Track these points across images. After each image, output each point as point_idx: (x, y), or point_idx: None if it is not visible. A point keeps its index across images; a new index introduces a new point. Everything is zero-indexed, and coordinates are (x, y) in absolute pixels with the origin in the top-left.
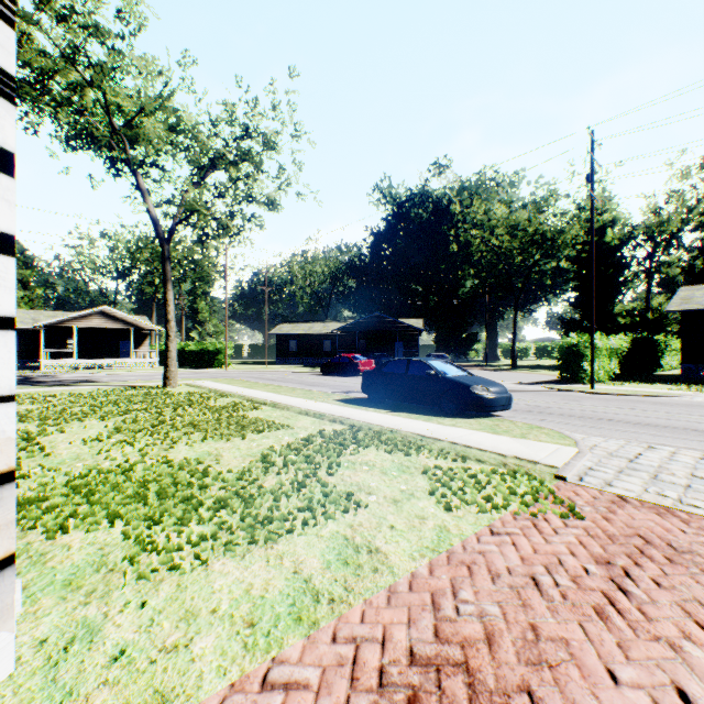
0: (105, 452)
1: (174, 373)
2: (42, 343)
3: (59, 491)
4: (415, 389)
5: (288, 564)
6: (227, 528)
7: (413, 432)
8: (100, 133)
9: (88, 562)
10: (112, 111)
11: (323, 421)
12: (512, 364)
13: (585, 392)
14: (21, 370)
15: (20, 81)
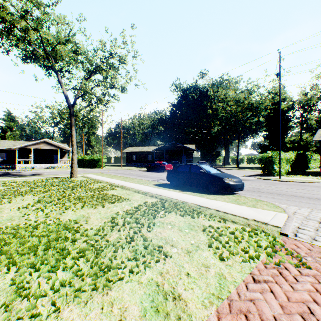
0: (26, 215)
1: (75, 170)
2: (16, 156)
3: None
4: (193, 179)
5: (116, 312)
6: (80, 276)
7: (194, 203)
8: (39, 54)
9: None
10: (45, 44)
11: (147, 196)
12: (237, 166)
13: (277, 180)
14: (7, 168)
15: None
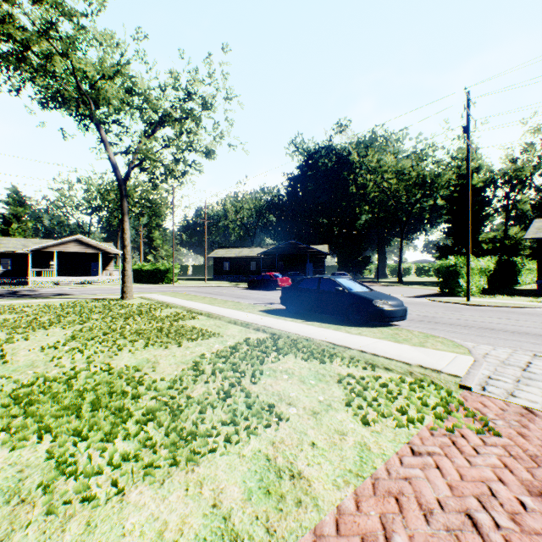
0: (57, 359)
1: (130, 288)
2: (29, 264)
3: (1, 401)
4: (325, 303)
5: (207, 494)
6: (150, 446)
7: (325, 341)
8: (69, 95)
9: (1, 490)
10: (80, 78)
11: (249, 330)
12: (398, 281)
13: (463, 303)
14: (13, 285)
15: (2, 51)
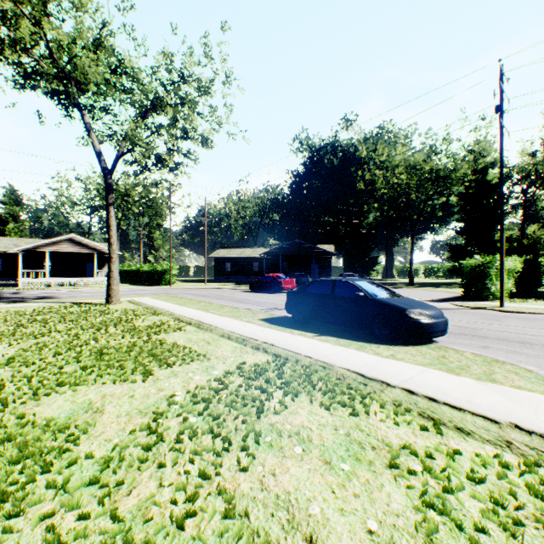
0: None
1: (116, 291)
2: (20, 265)
3: None
4: (342, 311)
5: None
6: None
7: (350, 369)
8: (45, 71)
9: None
10: (60, 55)
11: (245, 348)
12: (409, 282)
13: (497, 310)
14: (3, 287)
15: None
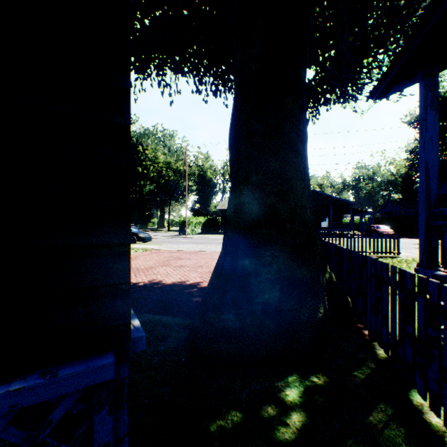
0: None
1: None
2: None
3: None
4: None
5: None
6: None
7: None
8: None
9: None
10: None
11: None
12: (168, 229)
13: (183, 237)
14: None
15: None
